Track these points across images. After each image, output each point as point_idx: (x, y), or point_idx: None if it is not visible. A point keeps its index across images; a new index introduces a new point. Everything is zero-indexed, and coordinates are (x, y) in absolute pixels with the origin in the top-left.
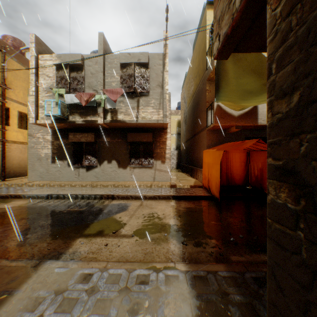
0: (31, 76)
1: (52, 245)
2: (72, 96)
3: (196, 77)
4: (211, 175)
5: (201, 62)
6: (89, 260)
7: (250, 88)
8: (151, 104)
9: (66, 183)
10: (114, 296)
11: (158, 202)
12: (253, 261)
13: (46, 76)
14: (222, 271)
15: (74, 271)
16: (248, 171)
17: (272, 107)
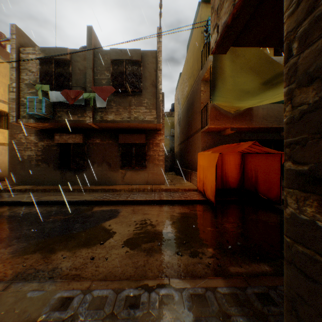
0: (12, 70)
1: (29, 261)
2: (57, 94)
3: (191, 77)
4: (206, 178)
5: (196, 62)
6: (71, 280)
7: (248, 88)
8: (144, 104)
9: (51, 187)
10: None
11: (151, 207)
12: (253, 272)
13: (28, 70)
14: (221, 287)
15: (50, 295)
16: (243, 173)
17: (293, 98)
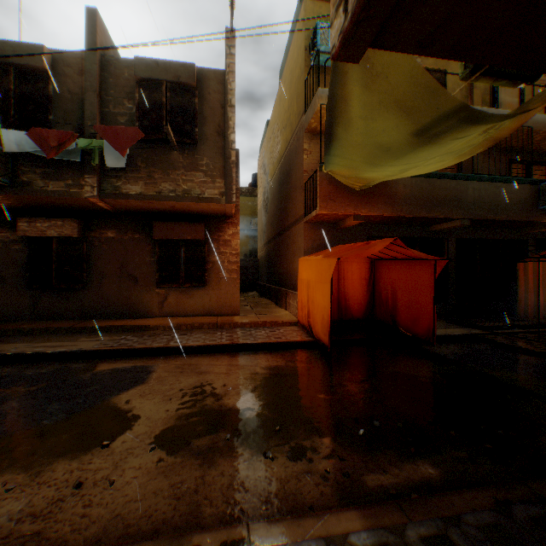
0: None
1: None
2: (21, 136)
3: (286, 127)
4: (314, 303)
5: (295, 101)
6: None
7: (389, 141)
8: (202, 167)
9: (9, 325)
10: None
11: (214, 358)
12: (409, 481)
13: None
14: (357, 533)
15: None
16: (372, 294)
17: None
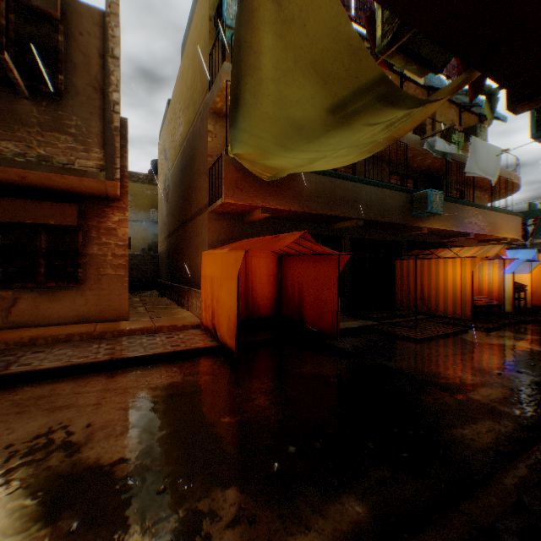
0: None
1: None
2: None
3: (189, 106)
4: (219, 302)
5: (199, 77)
6: None
7: (302, 117)
8: (71, 129)
9: None
10: None
11: (82, 383)
12: (338, 536)
13: None
14: None
15: None
16: (280, 290)
17: None
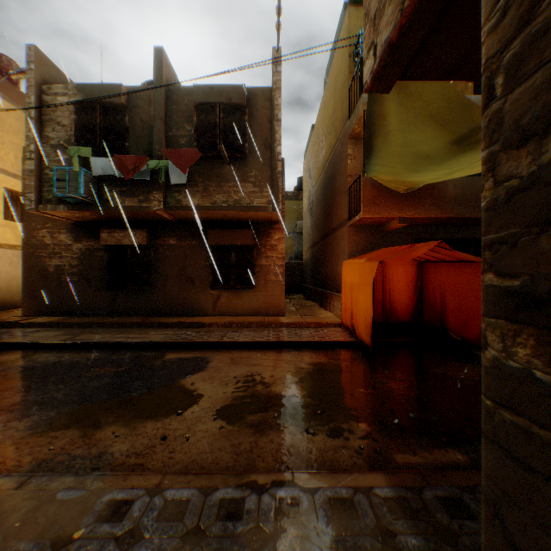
0: (29, 122)
1: (59, 442)
2: (105, 162)
3: (331, 132)
4: (357, 305)
5: (339, 107)
6: (128, 472)
7: (427, 149)
8: (251, 179)
9: (94, 320)
10: (173, 548)
11: (262, 354)
12: (436, 463)
13: (57, 123)
14: (381, 487)
15: (95, 496)
16: (420, 297)
17: (496, 167)
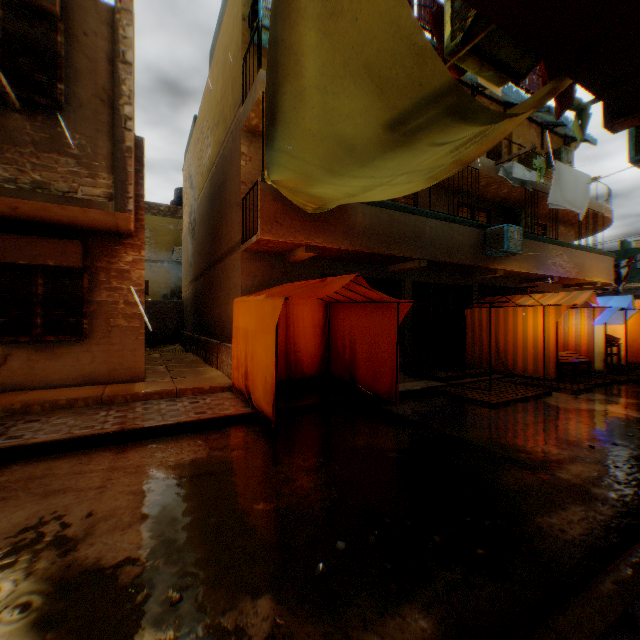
0: None
1: None
2: None
3: (219, 124)
4: (254, 360)
5: (230, 88)
6: None
7: (354, 134)
8: (73, 150)
9: None
10: None
11: (85, 460)
12: None
13: None
14: None
15: None
16: (328, 345)
17: None
